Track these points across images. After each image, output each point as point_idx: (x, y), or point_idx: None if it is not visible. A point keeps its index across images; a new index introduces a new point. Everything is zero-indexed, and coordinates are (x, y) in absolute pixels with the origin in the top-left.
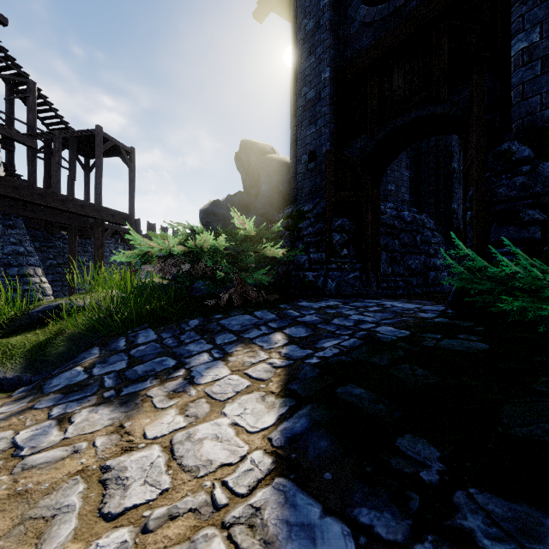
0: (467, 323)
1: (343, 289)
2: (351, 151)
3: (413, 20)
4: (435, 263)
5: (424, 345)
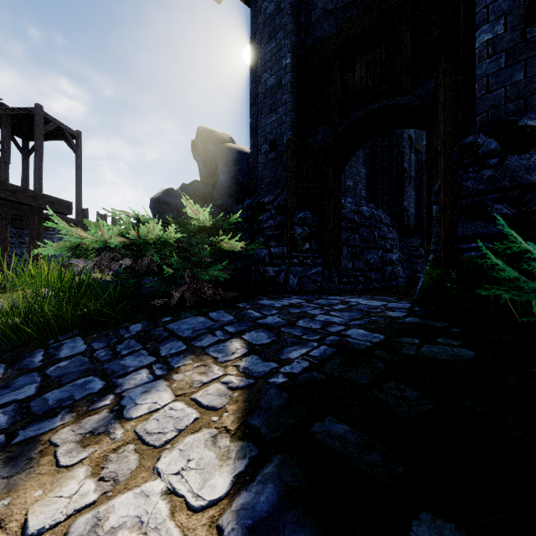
0: (440, 324)
1: (305, 285)
2: (312, 142)
3: (376, 8)
4: (391, 258)
5: (404, 353)
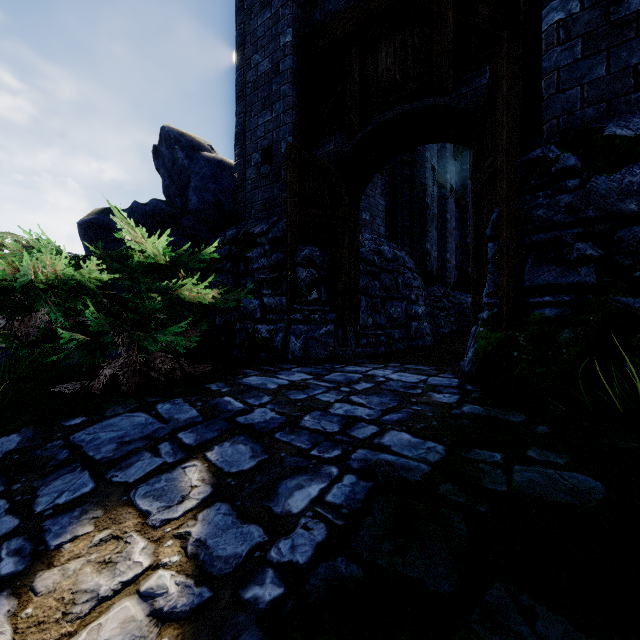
0: (515, 416)
1: (312, 350)
2: (321, 154)
3: None
4: (417, 312)
5: (490, 489)
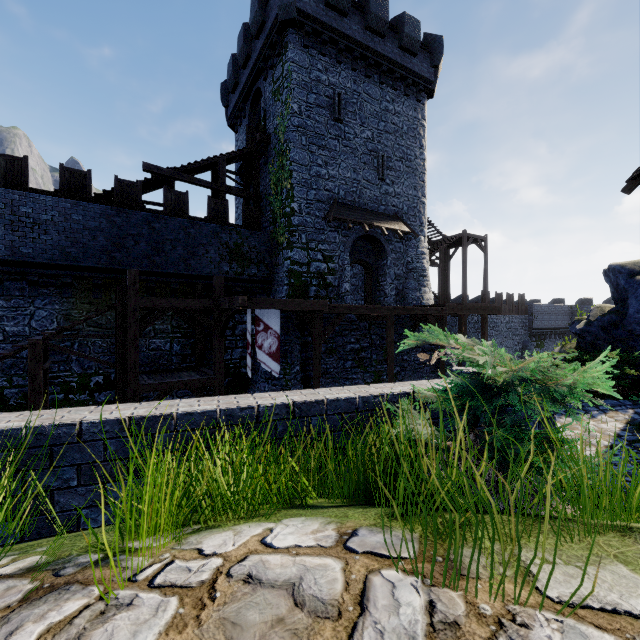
0: None
1: None
2: None
3: None
4: None
5: None
